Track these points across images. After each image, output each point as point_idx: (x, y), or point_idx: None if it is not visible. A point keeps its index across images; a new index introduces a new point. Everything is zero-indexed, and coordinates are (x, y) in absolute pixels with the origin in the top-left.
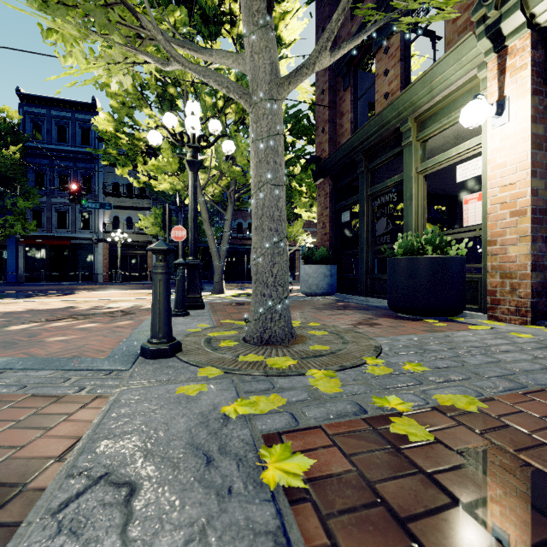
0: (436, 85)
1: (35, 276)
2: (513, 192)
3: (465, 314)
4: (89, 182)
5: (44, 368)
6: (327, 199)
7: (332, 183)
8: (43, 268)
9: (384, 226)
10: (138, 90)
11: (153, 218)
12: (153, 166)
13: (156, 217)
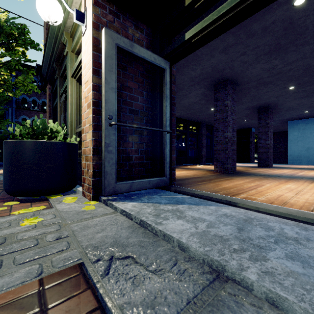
0: (66, 0)
1: None
2: (88, 88)
3: (77, 190)
4: None
5: None
6: (48, 99)
7: (51, 87)
8: None
9: (62, 120)
10: None
11: None
12: None
13: None
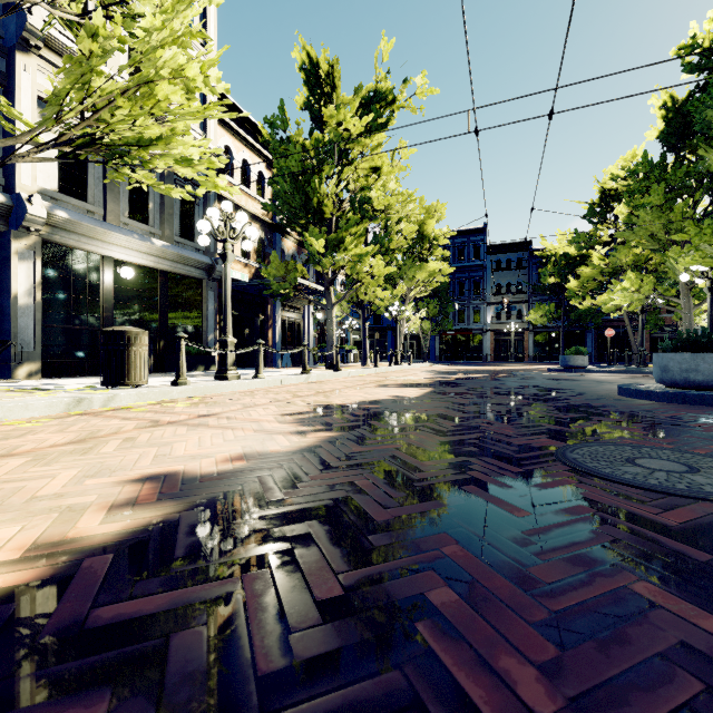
0: None
1: (445, 357)
2: None
3: None
4: (478, 286)
5: (640, 369)
6: None
7: None
8: (449, 352)
9: None
10: (598, 272)
11: (535, 311)
12: (602, 303)
13: (546, 312)
